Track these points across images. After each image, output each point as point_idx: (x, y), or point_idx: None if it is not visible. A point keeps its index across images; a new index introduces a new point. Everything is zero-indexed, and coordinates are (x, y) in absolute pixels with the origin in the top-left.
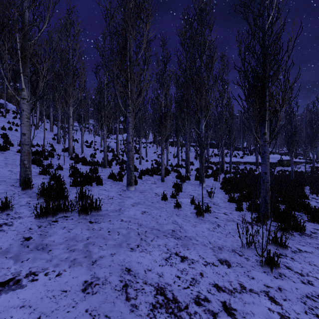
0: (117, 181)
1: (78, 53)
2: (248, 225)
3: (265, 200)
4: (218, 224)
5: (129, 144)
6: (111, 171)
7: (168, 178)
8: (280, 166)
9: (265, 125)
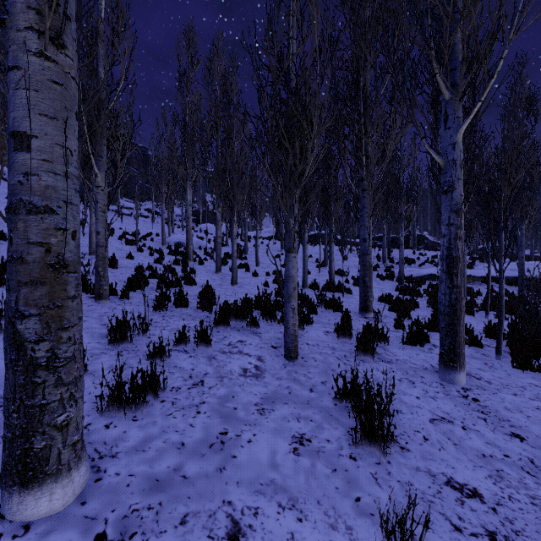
0: None
1: None
2: None
3: None
4: None
5: (20, 151)
6: None
7: (311, 334)
8: None
9: None
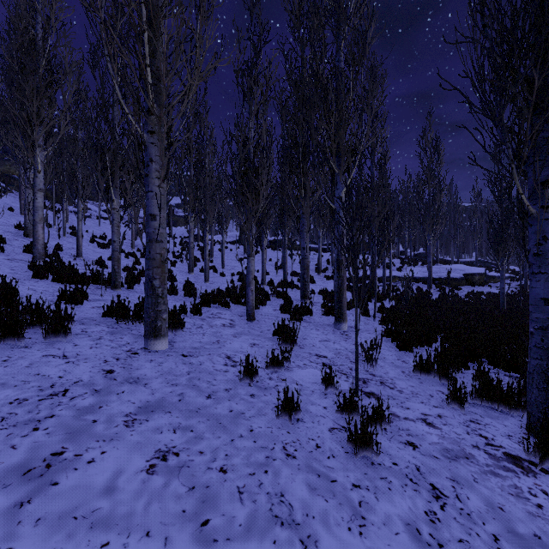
0: (130, 324)
1: (55, 24)
2: (520, 471)
3: (547, 382)
4: (431, 485)
5: (152, 221)
6: (117, 297)
7: (264, 310)
8: (468, 284)
9: (547, 159)
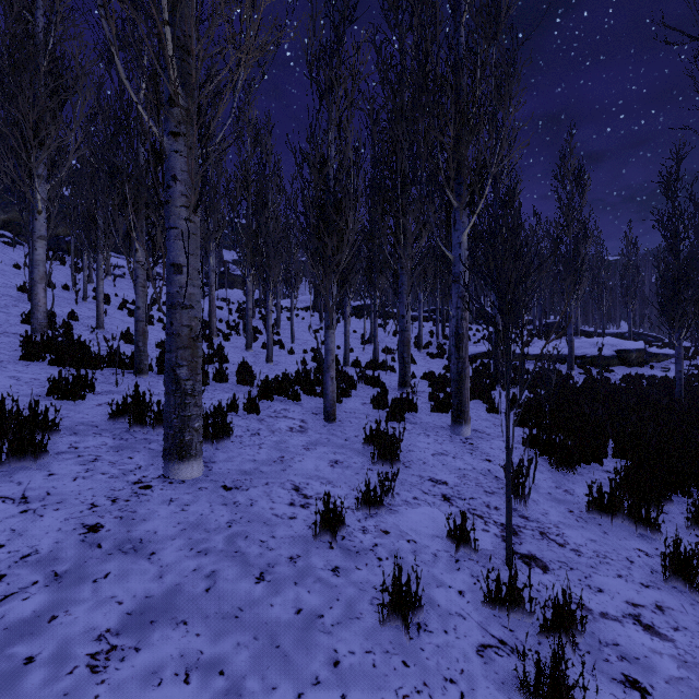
0: (149, 431)
1: (60, 8)
2: None
3: None
4: None
5: (176, 274)
6: (134, 390)
7: (349, 405)
8: (621, 364)
9: None
